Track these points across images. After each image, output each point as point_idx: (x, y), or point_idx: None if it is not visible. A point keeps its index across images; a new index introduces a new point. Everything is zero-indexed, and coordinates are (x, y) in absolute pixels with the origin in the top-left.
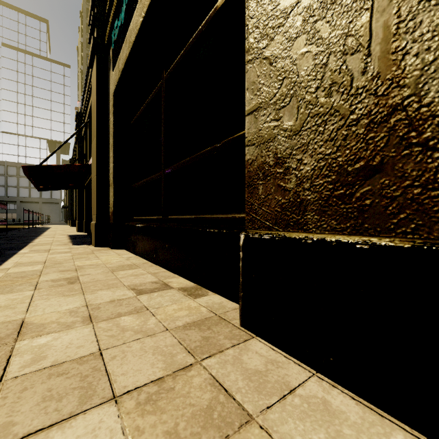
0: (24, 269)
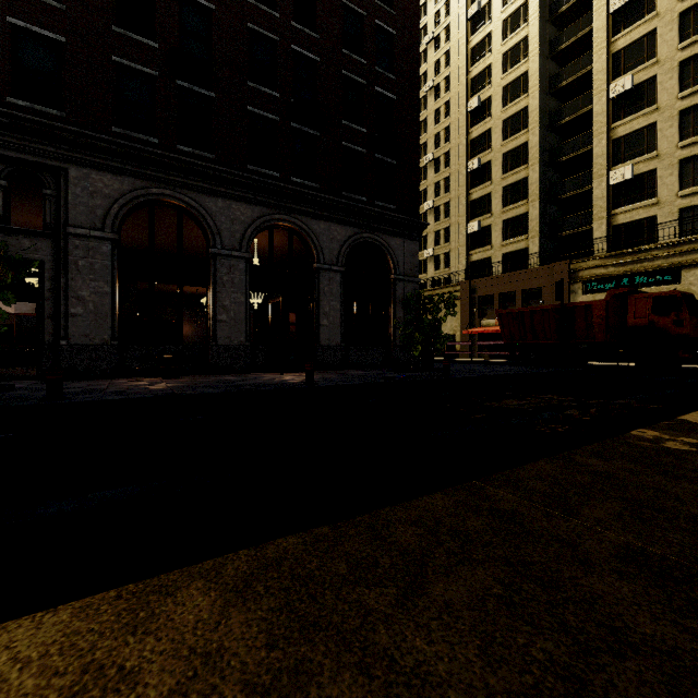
0: (600, 364)
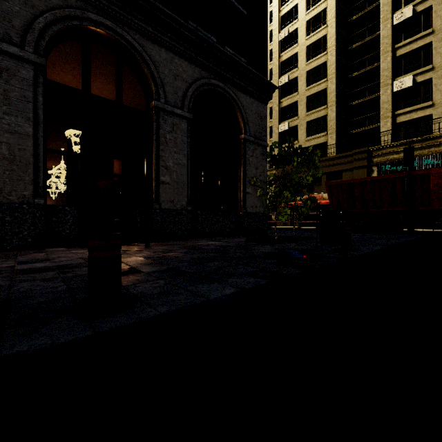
0: None
